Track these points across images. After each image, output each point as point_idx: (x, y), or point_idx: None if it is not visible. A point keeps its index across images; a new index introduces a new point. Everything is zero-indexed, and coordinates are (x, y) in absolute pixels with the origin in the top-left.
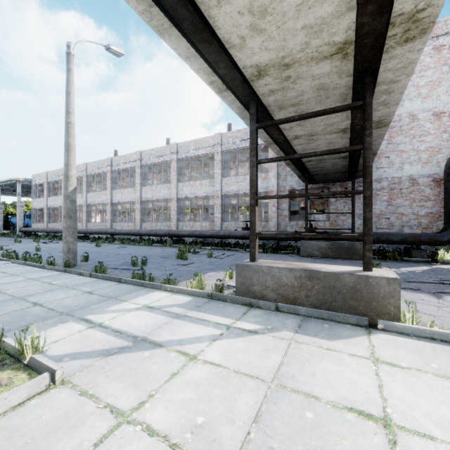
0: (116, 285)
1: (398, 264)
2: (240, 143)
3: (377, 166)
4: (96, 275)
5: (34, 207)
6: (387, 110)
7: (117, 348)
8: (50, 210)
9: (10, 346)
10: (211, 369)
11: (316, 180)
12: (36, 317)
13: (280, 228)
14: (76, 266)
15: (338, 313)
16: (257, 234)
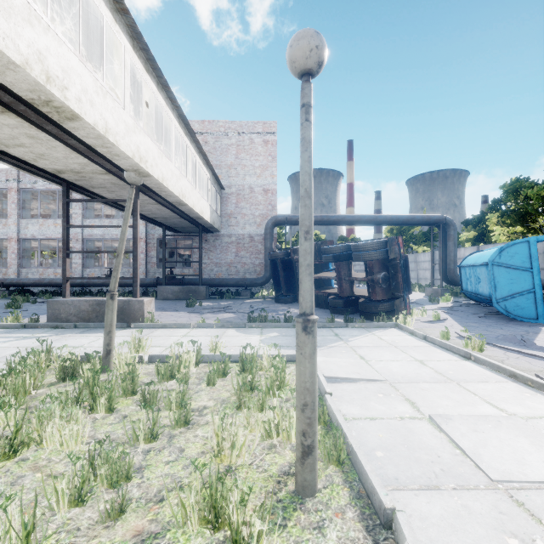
0: None
1: (224, 301)
2: None
3: (229, 224)
4: None
5: None
6: (175, 198)
7: None
8: None
9: None
10: None
11: (181, 231)
12: None
13: (150, 275)
14: None
15: None
16: (68, 278)
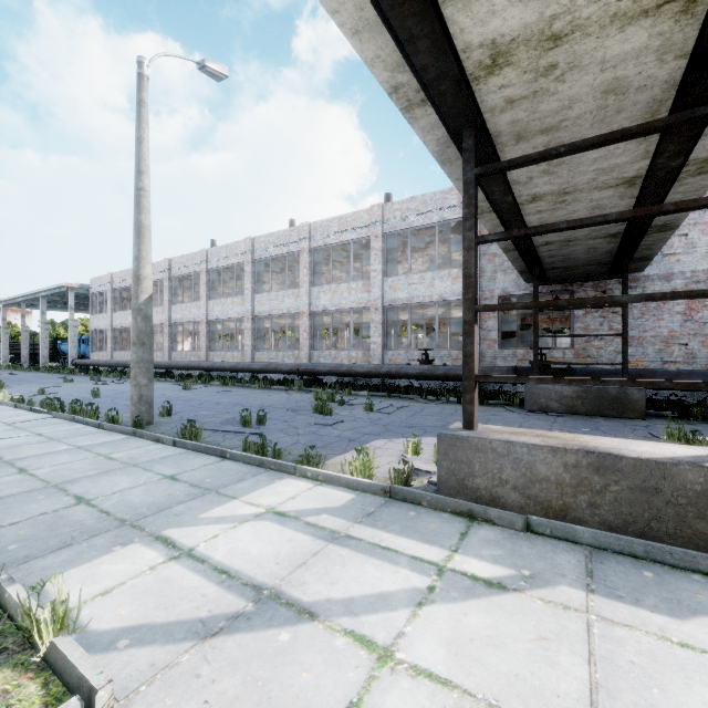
0: (217, 464)
1: None
2: (415, 220)
3: (665, 251)
4: (184, 443)
5: (94, 327)
6: None
7: (224, 617)
8: (116, 332)
9: (8, 621)
10: (433, 695)
11: (549, 278)
12: (78, 530)
13: (485, 361)
14: (152, 424)
15: (669, 546)
16: (478, 377)
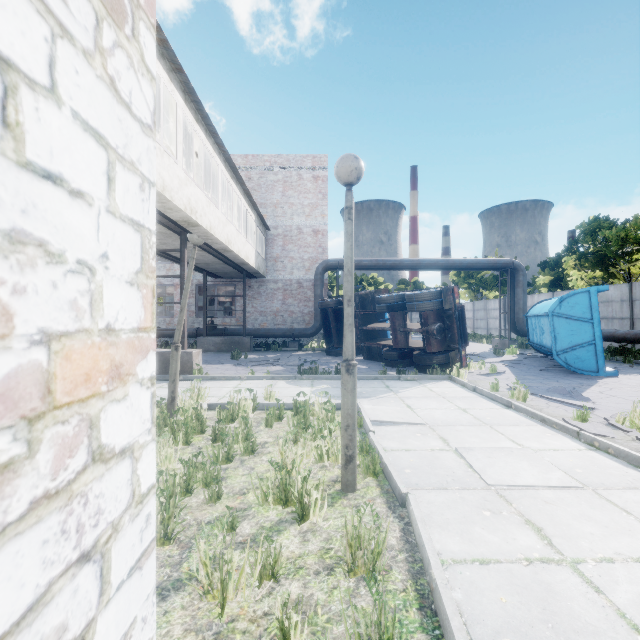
0: None
1: (271, 353)
2: None
3: (275, 268)
4: None
5: None
6: (221, 245)
7: None
8: None
9: None
10: None
11: (222, 276)
12: None
13: (188, 324)
14: None
15: (161, 375)
16: None
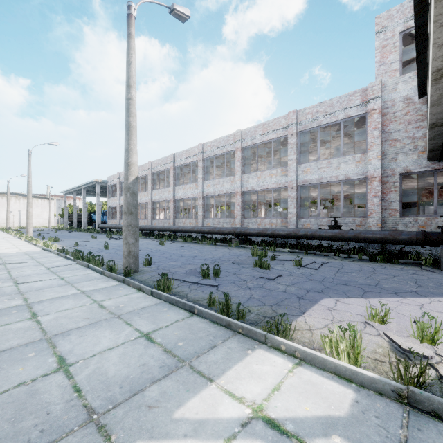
0: (187, 320)
1: None
2: (323, 119)
3: None
4: (159, 294)
5: (110, 205)
6: None
7: None
8: (122, 208)
9: None
10: None
11: None
12: (40, 424)
13: (386, 226)
14: (137, 272)
15: None
16: None
